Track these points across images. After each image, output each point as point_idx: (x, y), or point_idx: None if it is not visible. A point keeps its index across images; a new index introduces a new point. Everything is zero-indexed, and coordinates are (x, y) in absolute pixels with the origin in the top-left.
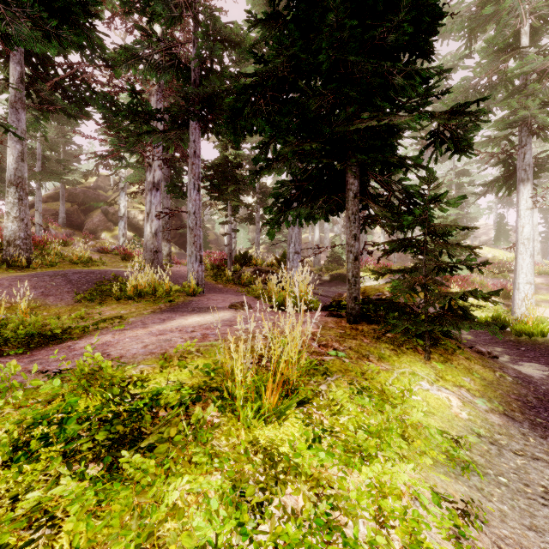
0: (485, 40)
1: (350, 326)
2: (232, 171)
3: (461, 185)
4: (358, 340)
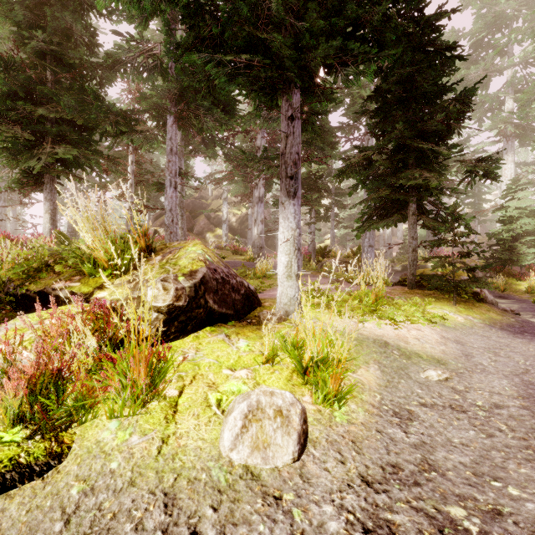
0: None
1: (410, 289)
2: (316, 183)
3: None
4: (413, 294)
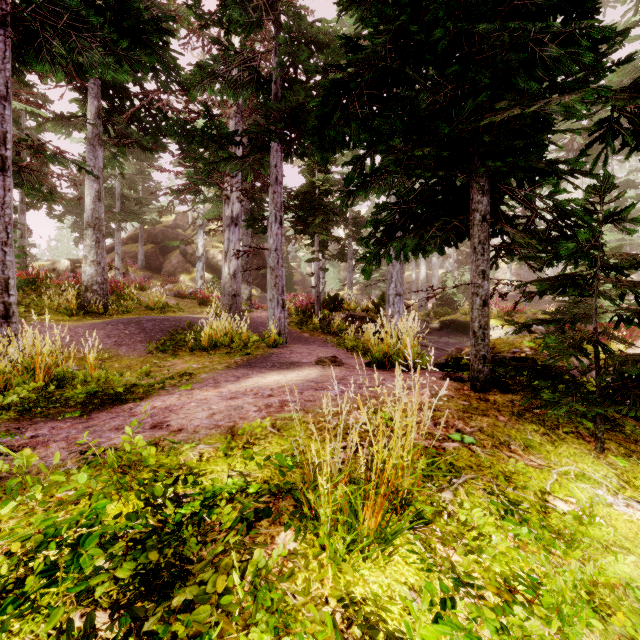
0: None
1: (476, 395)
2: (319, 199)
3: (624, 201)
4: (490, 418)
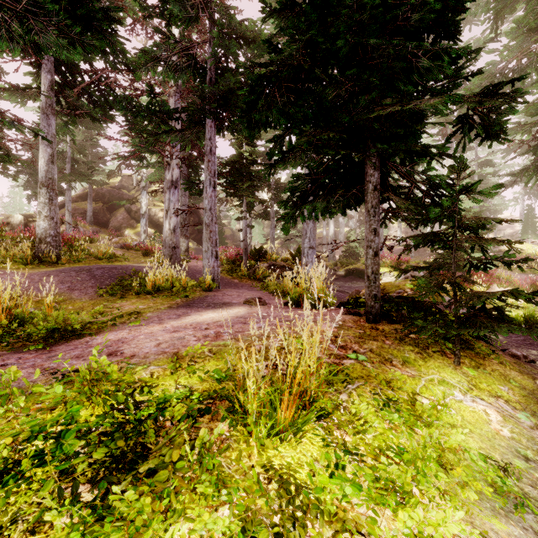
0: (514, 20)
1: (369, 325)
2: (247, 167)
3: (484, 176)
4: (379, 342)
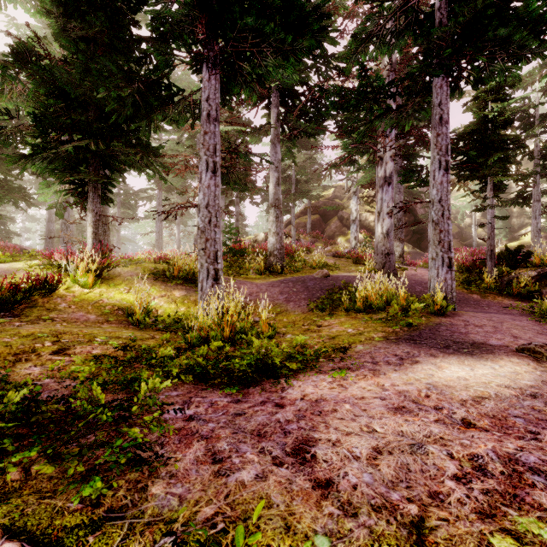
0: None
1: None
2: (494, 133)
3: None
4: None
